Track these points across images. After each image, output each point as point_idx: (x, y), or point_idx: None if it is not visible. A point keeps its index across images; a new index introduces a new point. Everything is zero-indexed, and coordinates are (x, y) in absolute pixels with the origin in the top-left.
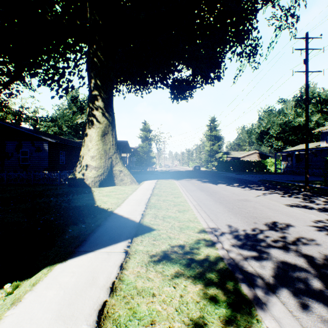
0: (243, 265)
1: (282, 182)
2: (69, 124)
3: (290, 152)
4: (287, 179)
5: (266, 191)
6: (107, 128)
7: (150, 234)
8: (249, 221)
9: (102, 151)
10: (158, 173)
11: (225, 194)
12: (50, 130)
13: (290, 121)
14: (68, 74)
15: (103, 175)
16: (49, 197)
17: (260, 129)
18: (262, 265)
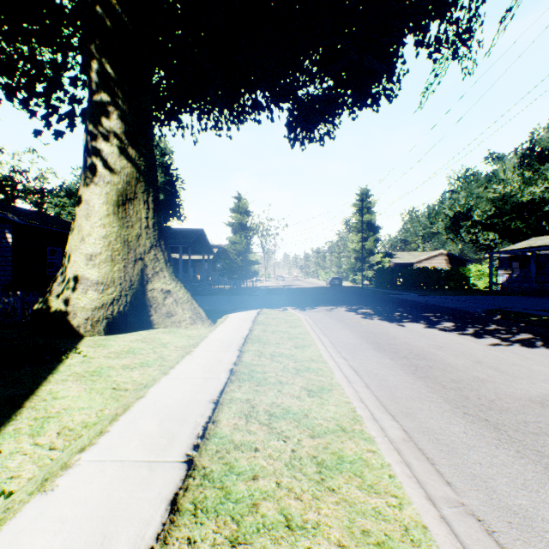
0: None
1: None
2: None
3: (520, 252)
4: (542, 308)
5: None
6: (132, 187)
7: None
8: None
9: (118, 243)
10: (262, 294)
11: (458, 366)
12: (66, 213)
13: (513, 194)
14: (69, 83)
15: (119, 303)
16: None
17: (454, 210)
18: None
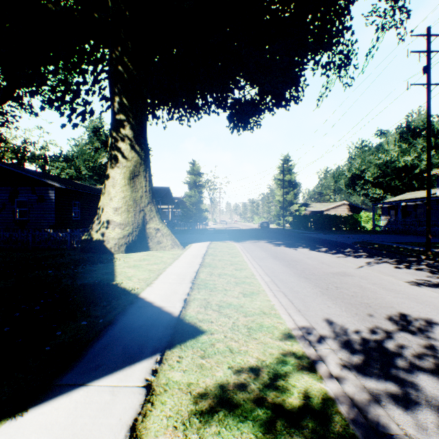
0: (378, 420)
1: (389, 245)
2: (90, 165)
3: (394, 203)
4: (393, 241)
5: (370, 259)
6: (137, 168)
7: (196, 342)
8: (360, 312)
9: (131, 201)
10: (211, 233)
11: (310, 264)
12: (65, 174)
13: (393, 161)
14: (85, 93)
15: (132, 235)
16: (48, 268)
17: (351, 172)
18: (416, 420)
